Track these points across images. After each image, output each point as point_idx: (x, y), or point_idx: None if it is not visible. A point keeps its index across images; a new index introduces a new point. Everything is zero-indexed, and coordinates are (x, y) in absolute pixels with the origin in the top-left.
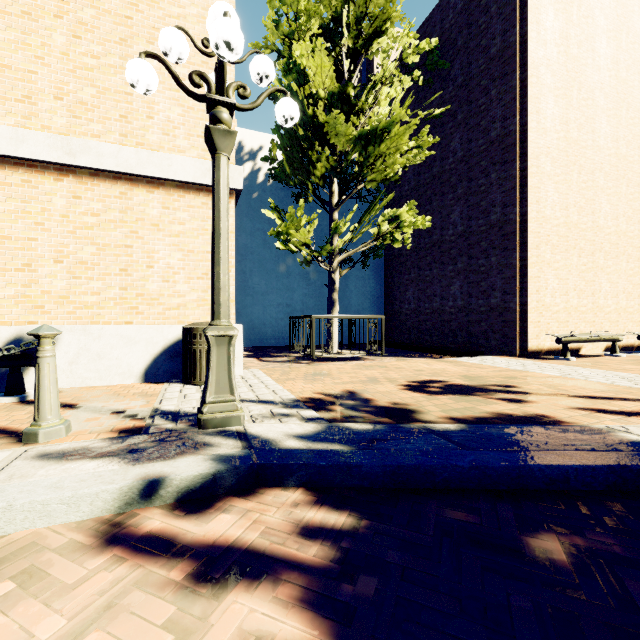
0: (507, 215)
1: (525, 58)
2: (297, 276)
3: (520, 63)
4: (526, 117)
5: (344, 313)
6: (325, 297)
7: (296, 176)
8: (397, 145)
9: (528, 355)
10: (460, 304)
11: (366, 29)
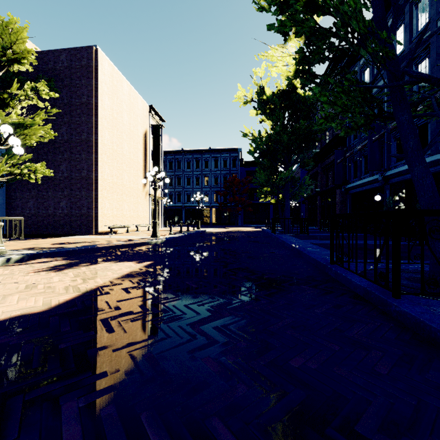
0: (90, 175)
1: (97, 113)
2: None
3: (95, 114)
4: (97, 137)
5: None
6: None
7: None
8: (35, 132)
9: (98, 234)
10: (66, 212)
11: (10, 55)
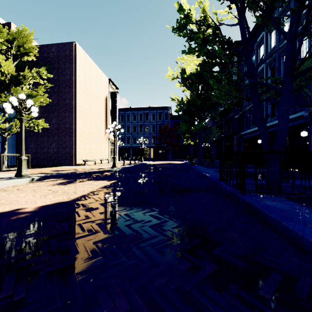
0: (71, 126)
1: (76, 86)
2: None
3: (74, 86)
4: (76, 101)
5: None
6: None
7: None
8: (38, 100)
9: (76, 165)
10: (55, 151)
11: (22, 50)
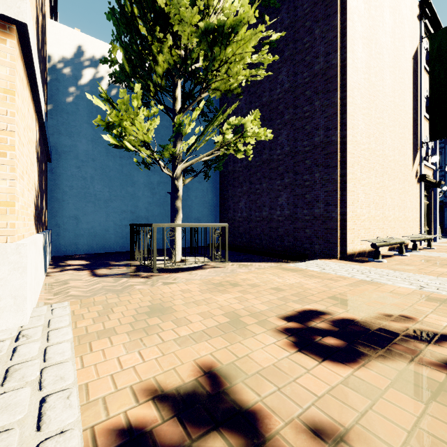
0: (330, 137)
1: (344, 3)
2: (142, 185)
3: (340, 7)
4: (345, 54)
5: (186, 220)
6: (169, 205)
7: (136, 75)
8: (242, 52)
9: (347, 258)
10: (287, 213)
11: None
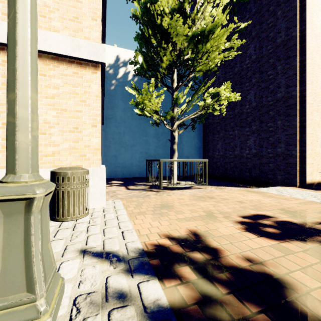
0: (290, 92)
1: None
2: (151, 135)
3: None
4: (304, 26)
5: (179, 157)
6: (168, 148)
7: (150, 70)
8: (218, 44)
9: (306, 186)
10: (254, 152)
11: None
